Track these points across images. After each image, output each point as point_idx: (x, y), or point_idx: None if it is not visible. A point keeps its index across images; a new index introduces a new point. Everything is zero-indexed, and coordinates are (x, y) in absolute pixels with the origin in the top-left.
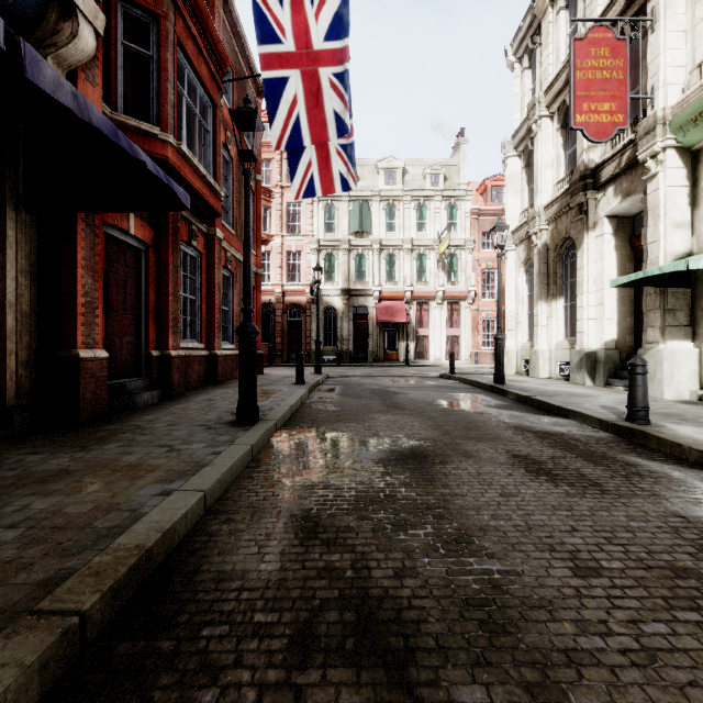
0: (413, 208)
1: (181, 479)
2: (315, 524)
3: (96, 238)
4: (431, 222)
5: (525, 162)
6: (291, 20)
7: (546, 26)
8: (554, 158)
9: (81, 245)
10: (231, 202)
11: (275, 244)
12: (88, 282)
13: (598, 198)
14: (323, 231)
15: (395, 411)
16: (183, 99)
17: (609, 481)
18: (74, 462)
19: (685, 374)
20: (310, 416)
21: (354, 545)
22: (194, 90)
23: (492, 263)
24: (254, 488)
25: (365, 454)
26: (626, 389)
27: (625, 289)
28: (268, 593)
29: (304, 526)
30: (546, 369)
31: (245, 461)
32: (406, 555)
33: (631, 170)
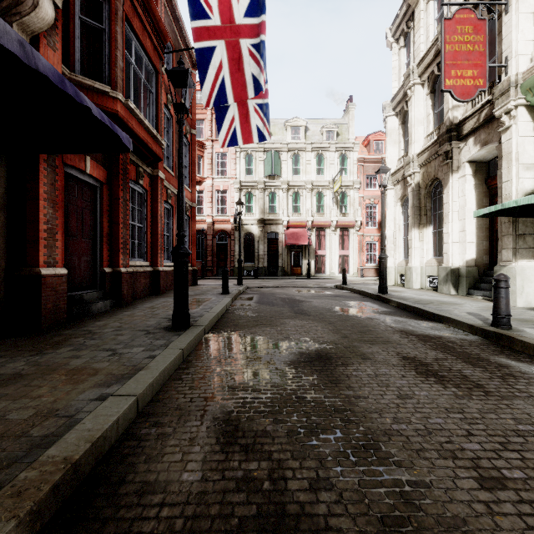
0: (313, 157)
1: (118, 383)
2: (235, 428)
3: (56, 176)
4: (327, 168)
5: (401, 120)
6: (218, 0)
7: (418, 13)
8: (424, 117)
9: (43, 181)
10: (171, 150)
11: (206, 184)
12: (49, 212)
13: (460, 147)
14: (244, 174)
15: (302, 317)
16: (131, 65)
17: (489, 382)
18: (28, 366)
19: (533, 286)
20: (233, 321)
21: (270, 451)
22: (141, 59)
23: (374, 199)
24: (182, 389)
25: (278, 356)
26: (484, 298)
27: (482, 219)
28: (188, 510)
29: (225, 430)
30: (418, 282)
31: (176, 364)
32: (320, 463)
33: (488, 124)
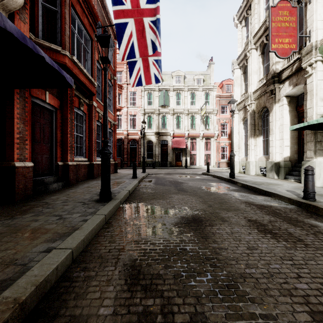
0: (189, 94)
1: (60, 239)
2: (138, 272)
3: (25, 103)
4: (197, 101)
5: (243, 71)
6: None
7: (253, 5)
8: (257, 69)
9: (17, 106)
10: (101, 89)
11: (124, 111)
12: (21, 126)
13: (280, 87)
14: (146, 105)
15: (182, 193)
16: (75, 35)
17: (306, 238)
18: (2, 227)
19: None
20: (139, 196)
21: (162, 290)
22: (81, 31)
23: (226, 120)
24: (104, 243)
25: (167, 219)
26: (295, 181)
27: (294, 131)
28: None
29: (131, 274)
30: (254, 170)
31: (101, 225)
32: (197, 300)
33: (297, 73)
